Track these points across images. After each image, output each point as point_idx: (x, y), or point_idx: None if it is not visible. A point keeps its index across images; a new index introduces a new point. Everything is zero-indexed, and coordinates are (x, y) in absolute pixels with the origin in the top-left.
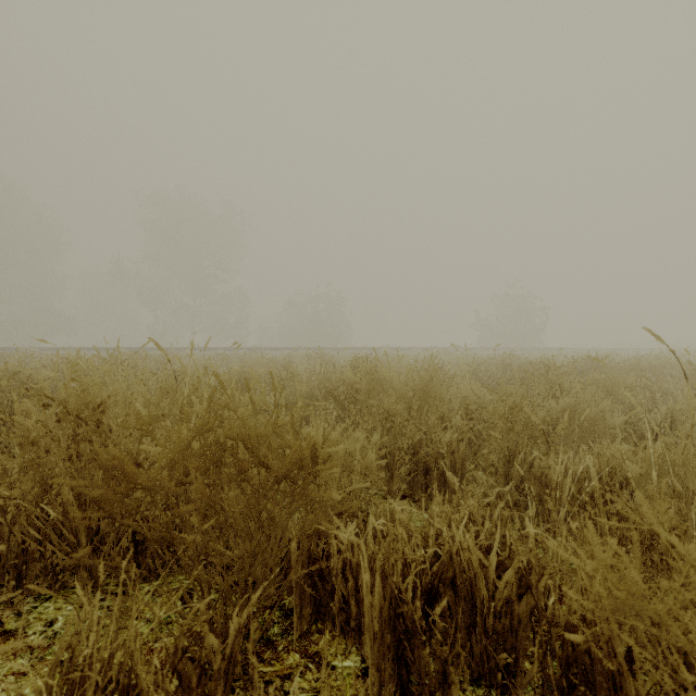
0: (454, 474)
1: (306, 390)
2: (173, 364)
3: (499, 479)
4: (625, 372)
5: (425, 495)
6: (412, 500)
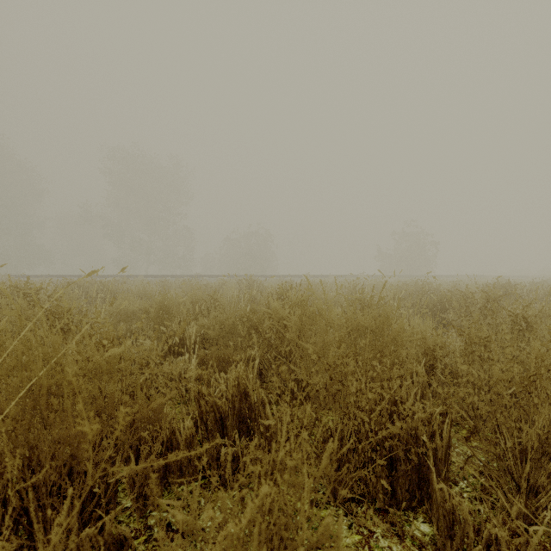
0: (435, 467)
1: (227, 323)
2: (111, 291)
3: (525, 491)
4: (539, 298)
5: (400, 512)
6: (373, 509)
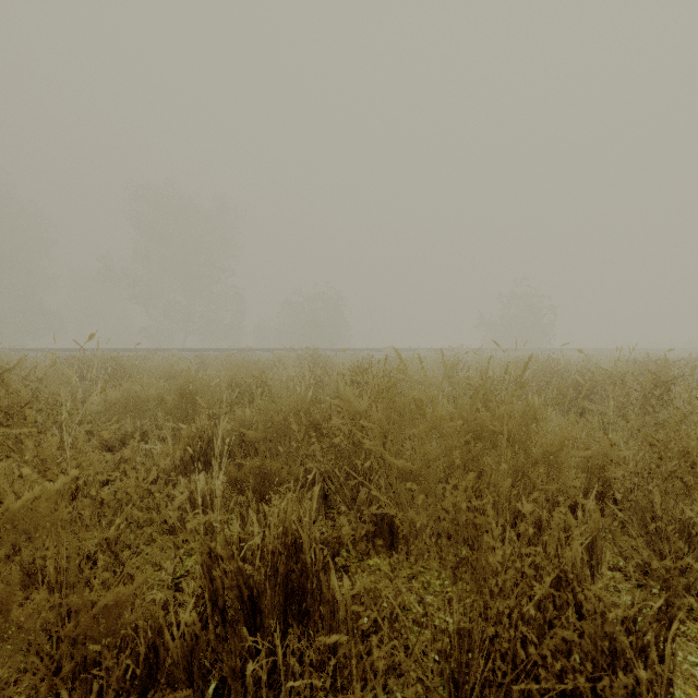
0: None
1: (276, 419)
2: (126, 369)
3: None
4: None
5: None
6: None
